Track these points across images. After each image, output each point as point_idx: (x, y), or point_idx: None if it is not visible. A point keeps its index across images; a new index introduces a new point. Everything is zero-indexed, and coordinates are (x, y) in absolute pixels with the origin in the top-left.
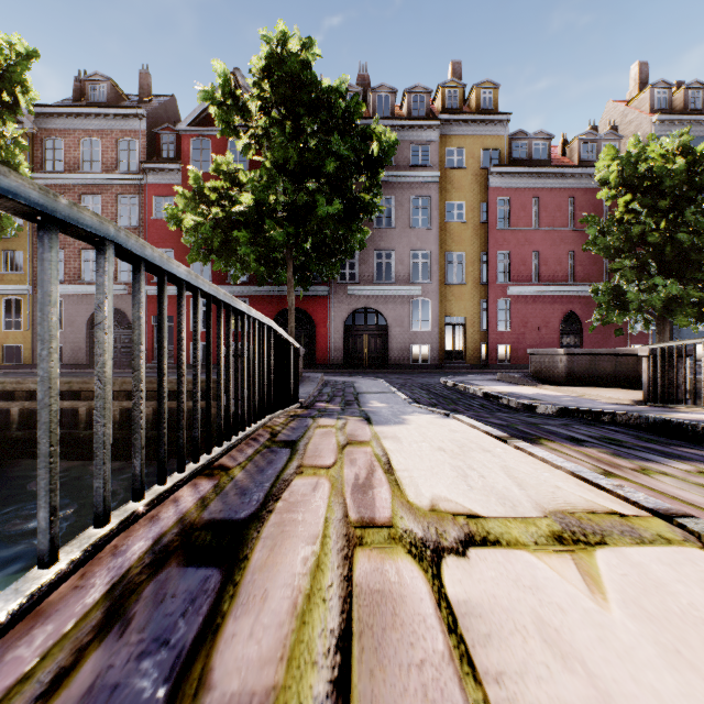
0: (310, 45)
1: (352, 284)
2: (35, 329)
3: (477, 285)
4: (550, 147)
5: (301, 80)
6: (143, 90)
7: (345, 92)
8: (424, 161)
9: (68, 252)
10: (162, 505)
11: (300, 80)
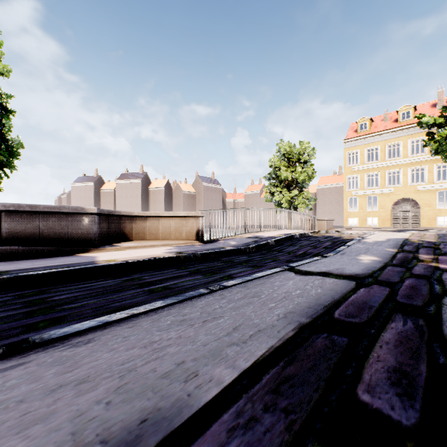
0: None
1: None
2: None
3: None
4: None
5: None
6: None
7: None
8: None
9: None
10: None
11: None
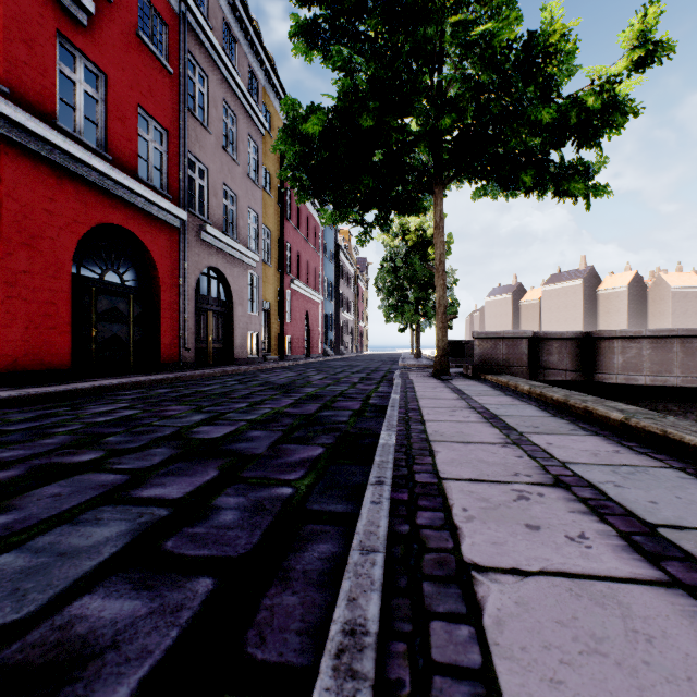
0: None
1: (204, 222)
2: None
3: (276, 271)
4: None
5: None
6: None
7: None
8: None
9: None
10: None
11: None
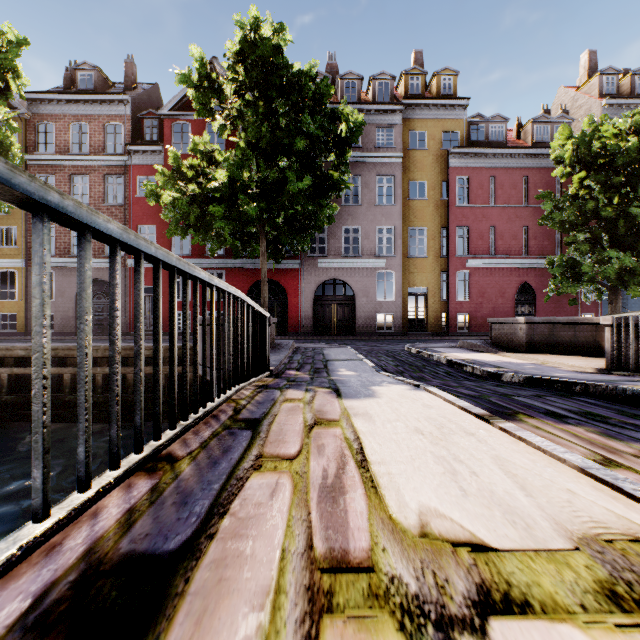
0: (282, 30)
1: (321, 257)
2: (29, 299)
3: (438, 258)
4: (506, 130)
5: (274, 64)
6: (128, 78)
7: (315, 76)
8: (388, 143)
9: (59, 228)
10: (74, 523)
11: (272, 64)
